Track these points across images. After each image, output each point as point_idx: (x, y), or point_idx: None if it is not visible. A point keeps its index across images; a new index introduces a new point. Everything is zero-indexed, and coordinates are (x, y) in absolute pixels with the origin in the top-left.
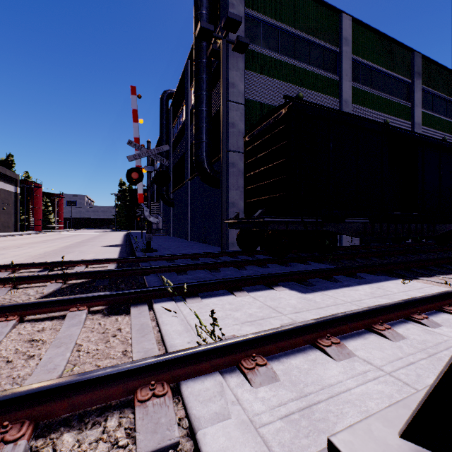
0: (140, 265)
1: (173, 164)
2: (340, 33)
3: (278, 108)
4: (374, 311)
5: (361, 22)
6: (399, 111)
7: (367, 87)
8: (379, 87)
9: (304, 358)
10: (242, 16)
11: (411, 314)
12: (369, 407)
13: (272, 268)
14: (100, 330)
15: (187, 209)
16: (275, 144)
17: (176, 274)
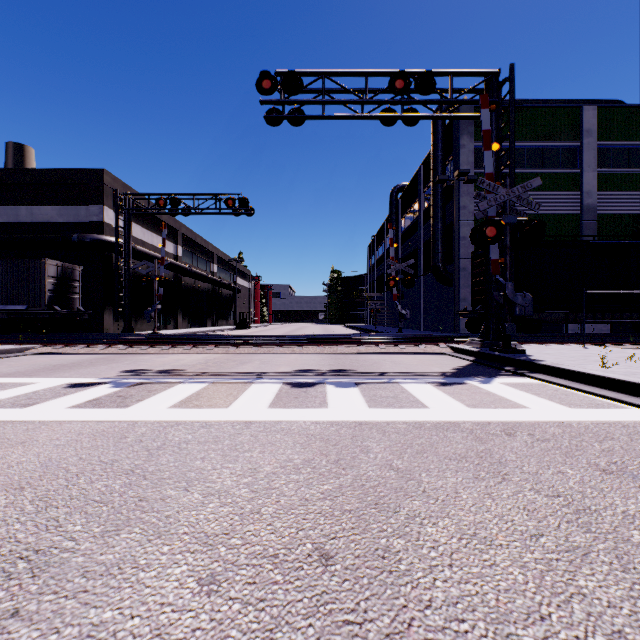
0: None
1: (402, 257)
2: (581, 127)
3: None
4: None
5: (610, 106)
6: None
7: (622, 169)
8: None
9: None
10: (472, 151)
11: (523, 343)
12: None
13: None
14: None
15: (420, 302)
16: None
17: None
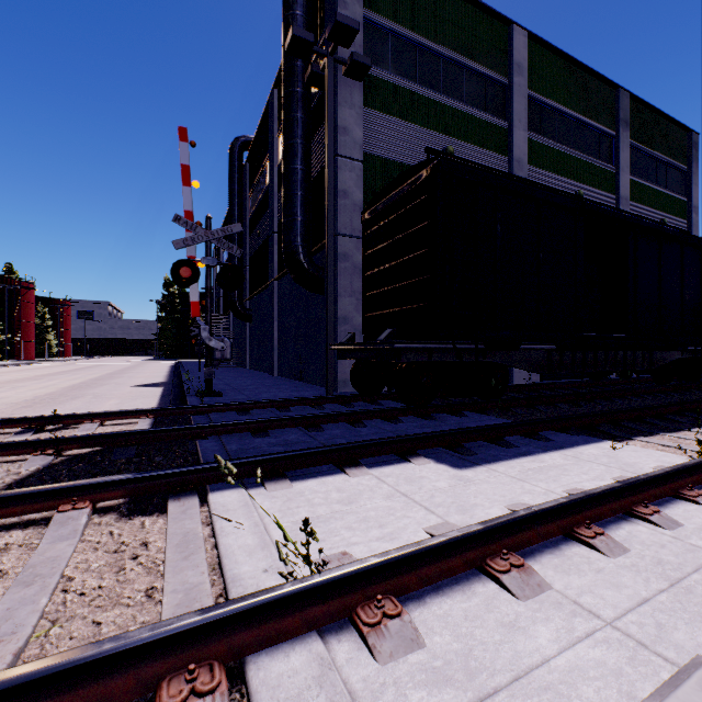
0: (191, 421)
1: (250, 255)
2: (511, 56)
3: (416, 168)
4: (576, 504)
5: (541, 41)
6: (597, 179)
7: (551, 141)
8: (568, 140)
9: (466, 596)
10: (359, 22)
11: (633, 506)
12: (585, 698)
13: (407, 424)
14: (111, 547)
15: (272, 326)
16: (411, 225)
17: (251, 436)
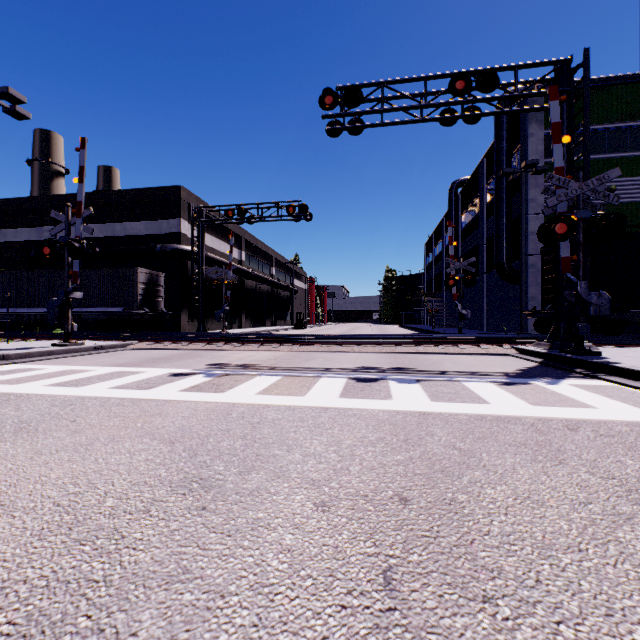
0: None
1: (462, 254)
2: None
3: None
4: None
5: None
6: None
7: None
8: None
9: None
10: (541, 140)
11: (601, 345)
12: None
13: None
14: None
15: (482, 301)
16: None
17: None
